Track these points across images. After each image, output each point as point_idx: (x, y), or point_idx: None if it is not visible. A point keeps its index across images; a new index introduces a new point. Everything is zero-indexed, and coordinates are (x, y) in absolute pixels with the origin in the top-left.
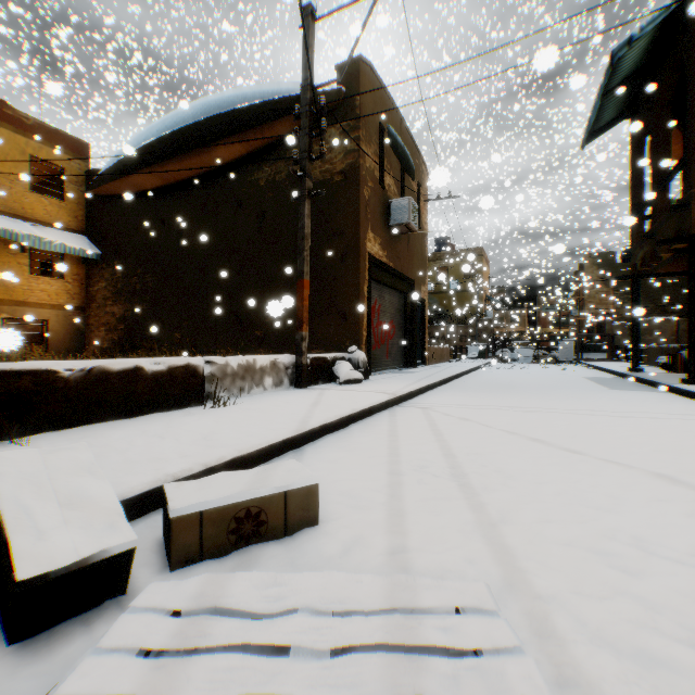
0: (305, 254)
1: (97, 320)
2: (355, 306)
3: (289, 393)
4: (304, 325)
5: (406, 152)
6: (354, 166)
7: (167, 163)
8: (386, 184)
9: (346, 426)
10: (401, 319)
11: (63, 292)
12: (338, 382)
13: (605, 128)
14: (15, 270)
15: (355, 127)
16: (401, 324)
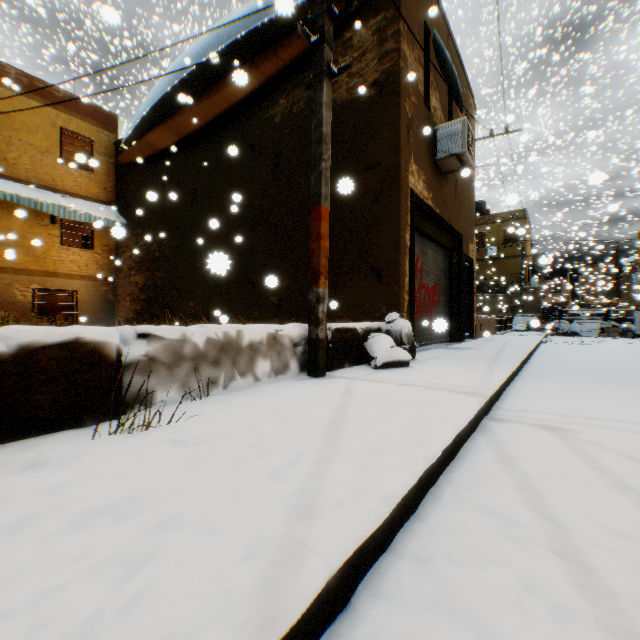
0: (323, 166)
1: (123, 291)
2: (394, 260)
3: (294, 388)
4: (321, 277)
5: (454, 73)
6: (392, 72)
7: (178, 113)
8: (431, 106)
9: (414, 507)
10: (445, 283)
11: (92, 263)
12: (373, 366)
13: None
14: (45, 242)
15: (394, 19)
16: (445, 288)
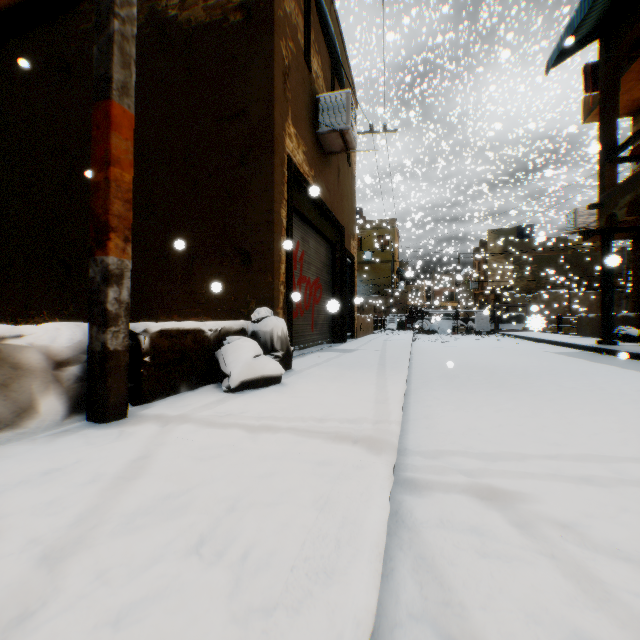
0: (116, 29)
1: None
2: (266, 241)
3: (4, 471)
4: (114, 236)
5: (337, 49)
6: None
7: None
8: (312, 69)
9: None
10: (328, 278)
11: None
12: (224, 388)
13: (574, 50)
14: None
15: None
16: (328, 284)
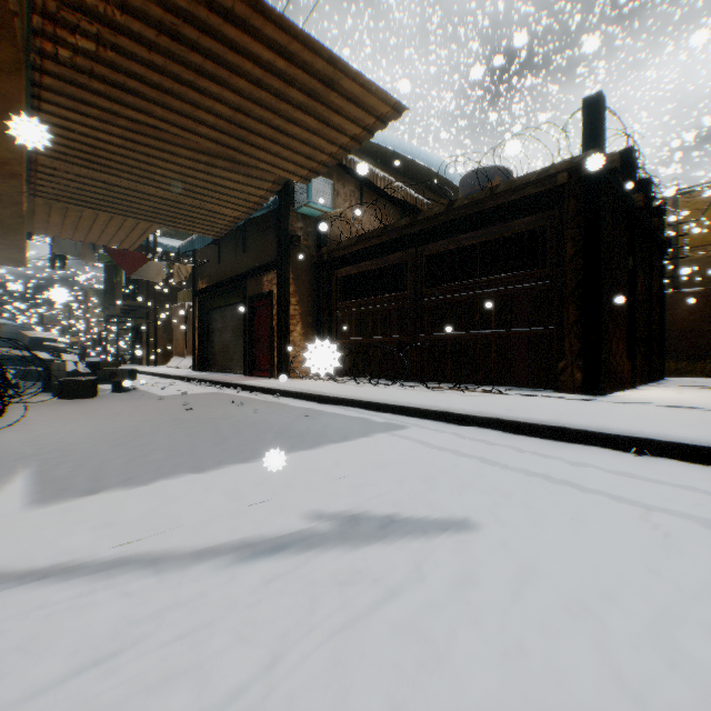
0: None
1: None
2: None
3: None
4: None
5: None
6: None
7: None
8: None
9: None
10: None
11: None
12: None
13: None
14: None
15: None
16: None
